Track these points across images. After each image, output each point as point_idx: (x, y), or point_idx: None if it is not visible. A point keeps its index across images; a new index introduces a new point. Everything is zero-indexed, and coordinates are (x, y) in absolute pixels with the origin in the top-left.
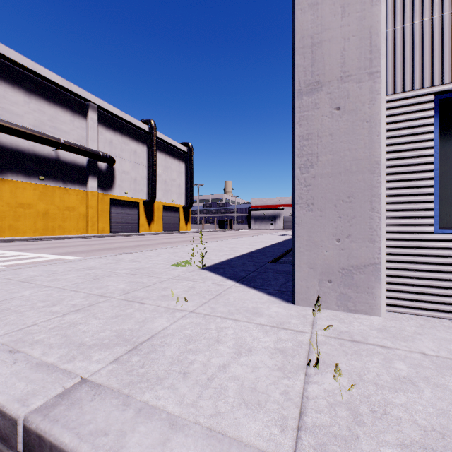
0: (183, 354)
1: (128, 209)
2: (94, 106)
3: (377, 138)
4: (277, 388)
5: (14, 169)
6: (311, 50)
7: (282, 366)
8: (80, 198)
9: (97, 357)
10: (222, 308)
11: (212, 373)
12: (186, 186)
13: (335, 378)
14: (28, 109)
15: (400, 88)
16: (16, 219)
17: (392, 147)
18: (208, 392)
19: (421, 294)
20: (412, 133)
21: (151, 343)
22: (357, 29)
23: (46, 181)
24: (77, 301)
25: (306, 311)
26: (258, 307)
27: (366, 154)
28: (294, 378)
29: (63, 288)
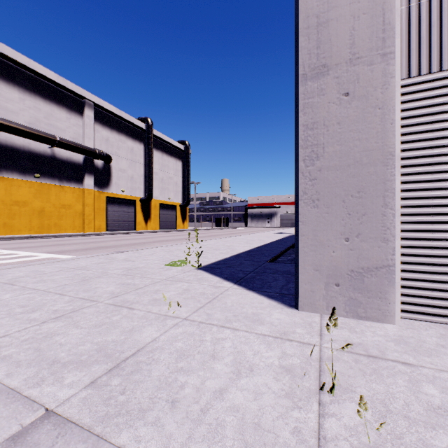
0: (173, 374)
1: (124, 207)
2: (90, 104)
3: (391, 126)
4: (286, 423)
5: (9, 166)
6: (317, 30)
7: (290, 391)
8: (76, 195)
9: (71, 378)
10: (218, 315)
11: (207, 402)
12: (183, 184)
13: (359, 413)
14: (23, 106)
15: (416, 71)
16: (11, 217)
17: (406, 137)
18: (201, 430)
19: (440, 299)
20: (429, 120)
21: (136, 360)
22: (368, 6)
23: (41, 178)
24: (59, 307)
25: (311, 318)
26: (259, 313)
27: (379, 144)
28: (306, 408)
29: (48, 291)
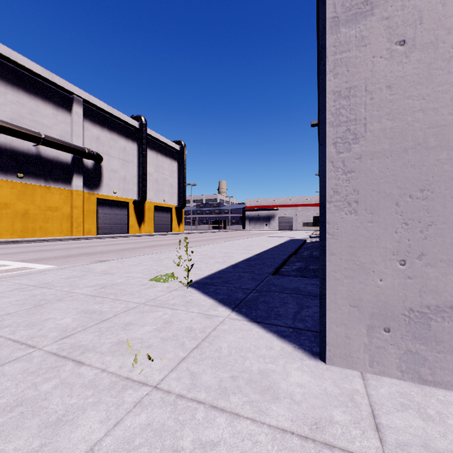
0: None
1: (116, 209)
2: (79, 100)
3: None
4: None
5: None
6: None
7: None
8: (63, 197)
9: None
10: (208, 377)
11: None
12: (178, 186)
13: None
14: (5, 101)
15: None
16: None
17: None
18: None
19: None
20: None
21: None
22: None
23: (25, 178)
24: None
25: (350, 383)
26: (269, 371)
27: None
28: None
29: None
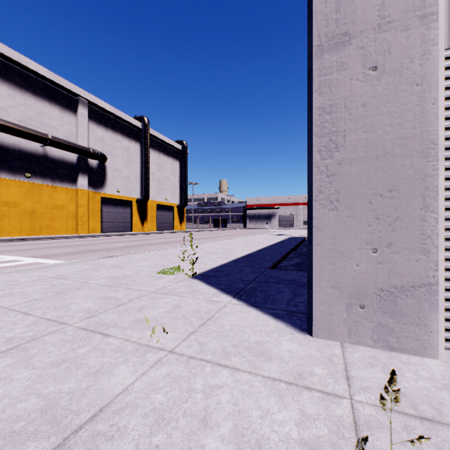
0: None
1: (120, 208)
2: (84, 102)
3: (433, 107)
4: None
5: None
6: None
7: None
8: (69, 196)
9: None
10: (213, 345)
11: None
12: (180, 185)
13: None
14: (13, 103)
15: None
16: (0, 219)
17: (449, 122)
18: None
19: None
20: None
21: (93, 430)
22: None
23: (33, 178)
24: (17, 332)
25: (330, 349)
26: (264, 341)
27: (417, 130)
28: None
29: (12, 308)
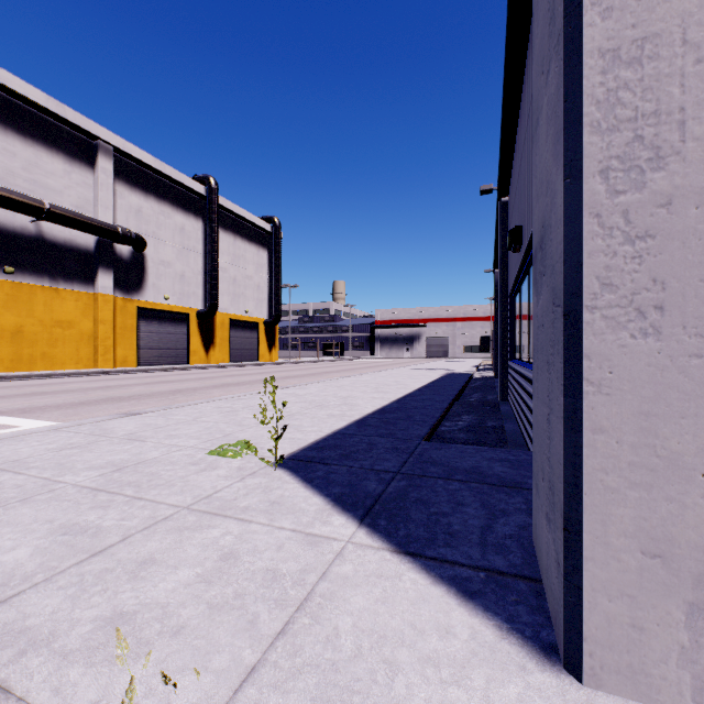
0: None
1: (169, 325)
2: (108, 149)
3: None
4: None
5: None
6: None
7: None
8: (82, 305)
9: None
10: None
11: None
12: (269, 288)
13: None
14: None
15: None
16: None
17: None
18: None
19: None
20: None
21: None
22: None
23: (17, 275)
24: None
25: None
26: None
27: None
28: None
29: None
